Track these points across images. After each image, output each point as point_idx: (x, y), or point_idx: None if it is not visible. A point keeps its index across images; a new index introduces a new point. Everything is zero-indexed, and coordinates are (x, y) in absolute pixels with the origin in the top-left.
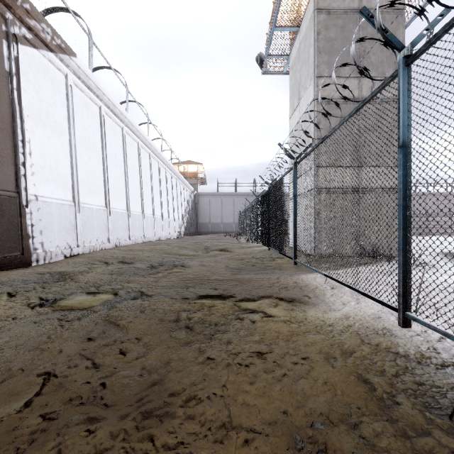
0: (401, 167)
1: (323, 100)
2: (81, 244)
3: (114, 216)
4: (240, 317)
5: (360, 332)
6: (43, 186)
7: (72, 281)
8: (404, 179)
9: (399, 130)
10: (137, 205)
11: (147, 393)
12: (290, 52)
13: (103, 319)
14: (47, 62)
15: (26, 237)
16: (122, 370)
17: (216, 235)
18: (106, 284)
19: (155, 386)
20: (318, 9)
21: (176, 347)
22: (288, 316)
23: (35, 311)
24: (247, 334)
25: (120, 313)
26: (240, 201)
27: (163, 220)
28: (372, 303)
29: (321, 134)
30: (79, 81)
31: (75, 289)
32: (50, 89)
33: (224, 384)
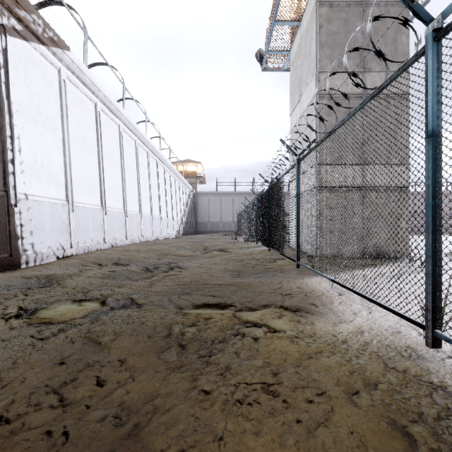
0: (429, 159)
1: (325, 96)
2: (75, 244)
3: (110, 215)
4: (241, 332)
5: (380, 353)
6: (34, 185)
7: (59, 286)
8: (433, 174)
9: (427, 116)
10: (135, 204)
11: (120, 451)
12: (290, 47)
13: (82, 336)
14: (38, 56)
15: (15, 238)
16: (95, 409)
17: (215, 235)
18: (95, 289)
19: (131, 441)
20: (320, 2)
21: (166, 373)
22: (294, 329)
23: (9, 324)
24: (249, 356)
25: (104, 328)
26: (239, 200)
27: (161, 220)
28: (386, 314)
29: (323, 131)
30: (73, 77)
31: (61, 295)
32: (42, 84)
33: (221, 436)
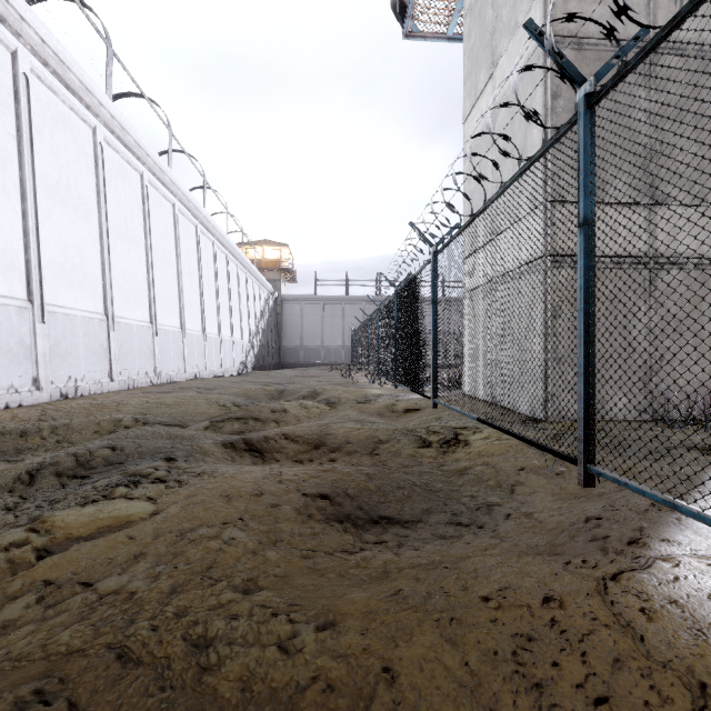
0: None
1: (565, 39)
2: None
3: (60, 324)
4: None
5: None
6: None
7: None
8: None
9: None
10: (139, 305)
11: None
12: None
13: None
14: None
15: None
16: None
17: (313, 369)
18: None
19: None
20: None
21: None
22: None
23: None
24: None
25: None
26: (353, 310)
27: (207, 341)
28: None
29: (562, 122)
30: None
31: None
32: None
33: None
